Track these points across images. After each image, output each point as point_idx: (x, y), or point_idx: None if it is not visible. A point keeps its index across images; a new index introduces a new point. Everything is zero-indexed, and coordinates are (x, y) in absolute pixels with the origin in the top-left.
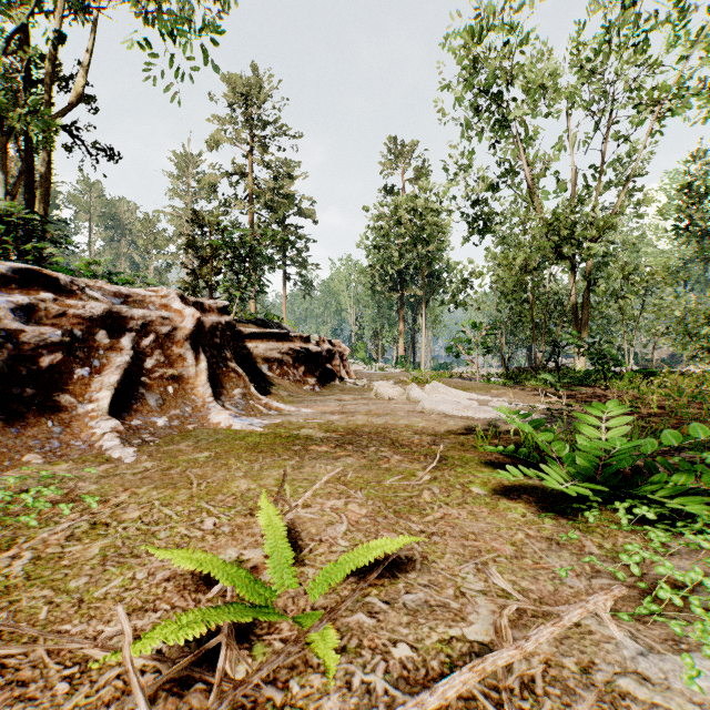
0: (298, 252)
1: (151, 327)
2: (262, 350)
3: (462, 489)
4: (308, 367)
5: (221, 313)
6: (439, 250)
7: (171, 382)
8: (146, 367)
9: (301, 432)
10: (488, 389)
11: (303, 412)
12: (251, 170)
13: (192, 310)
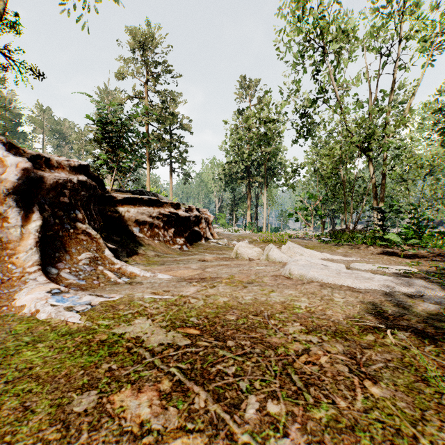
0: (180, 153)
1: None
2: (133, 213)
3: None
4: (178, 229)
5: (75, 172)
6: (277, 148)
7: None
8: None
9: (128, 329)
10: (330, 248)
11: (158, 278)
12: (147, 95)
13: (18, 158)
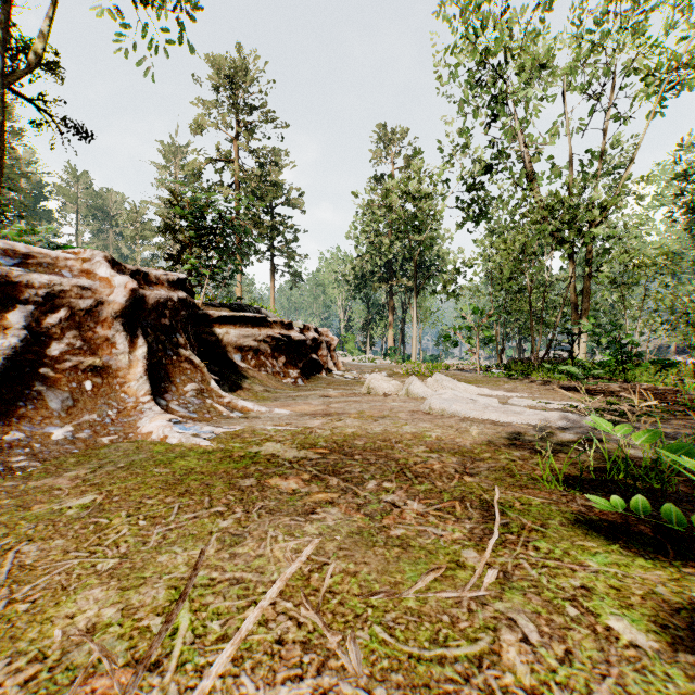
0: (287, 242)
1: (62, 300)
2: (234, 336)
3: (586, 624)
4: (290, 357)
5: (174, 287)
6: (431, 237)
7: (90, 375)
8: (51, 354)
9: (262, 448)
10: (496, 383)
11: (276, 413)
12: (237, 157)
13: (125, 278)
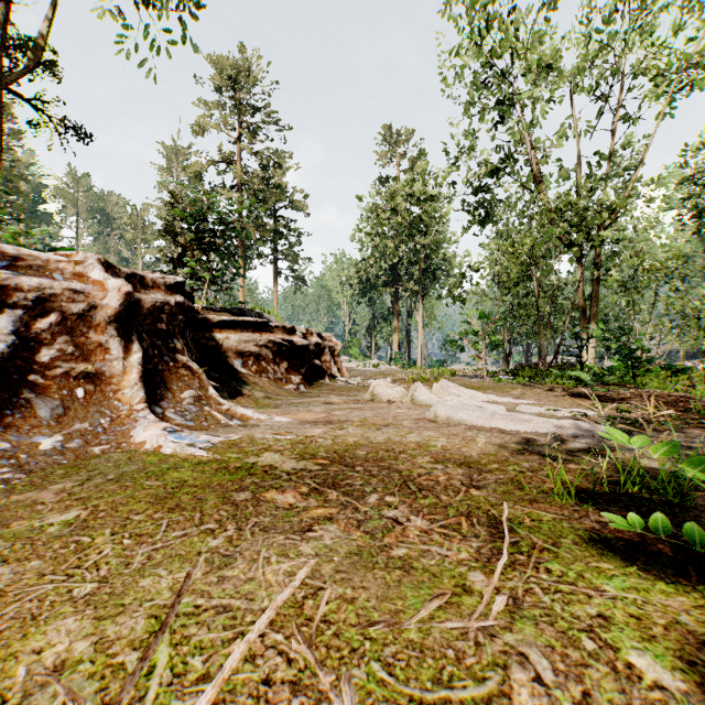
0: (290, 246)
1: (53, 304)
2: (234, 341)
3: (605, 660)
4: (292, 363)
5: (171, 291)
6: (437, 240)
7: (82, 381)
8: (41, 361)
9: (260, 459)
10: (503, 389)
11: (276, 421)
12: (239, 158)
13: (119, 281)
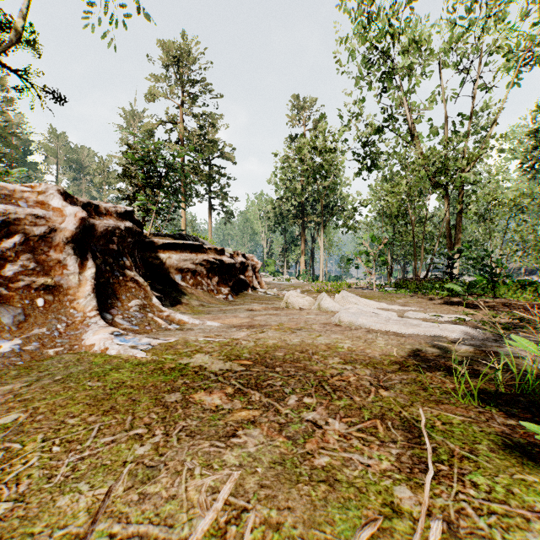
0: (221, 187)
1: (18, 227)
2: (175, 260)
3: None
4: (222, 278)
5: (121, 218)
6: (335, 182)
7: (42, 293)
8: (6, 275)
9: (191, 360)
10: (390, 298)
11: (207, 325)
12: (182, 119)
13: (75, 208)
